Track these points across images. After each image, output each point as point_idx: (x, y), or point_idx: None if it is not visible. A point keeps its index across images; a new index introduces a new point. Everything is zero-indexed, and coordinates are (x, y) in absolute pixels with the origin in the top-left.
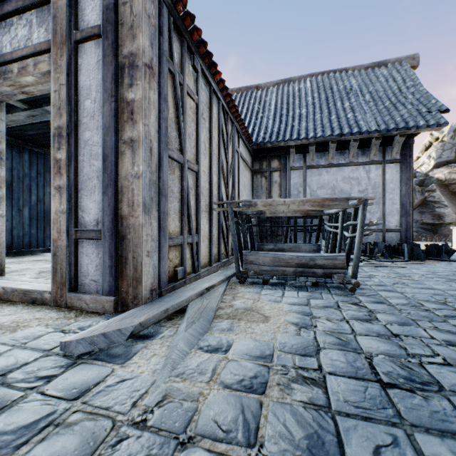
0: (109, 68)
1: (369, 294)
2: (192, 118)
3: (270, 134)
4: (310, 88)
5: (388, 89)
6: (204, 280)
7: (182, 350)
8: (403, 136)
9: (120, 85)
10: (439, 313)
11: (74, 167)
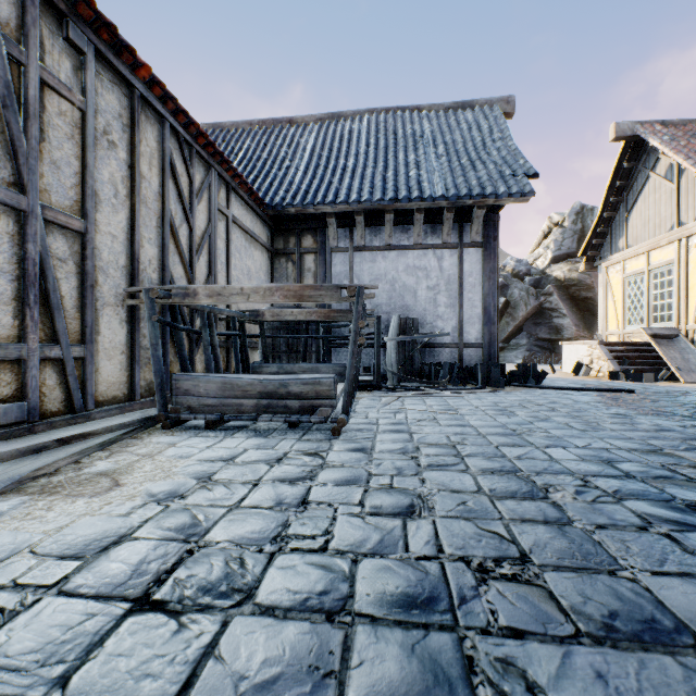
0: None
1: (359, 438)
2: (69, 134)
3: (294, 193)
4: (366, 130)
5: (469, 140)
6: (83, 425)
7: None
8: (482, 208)
9: None
10: (426, 461)
11: None
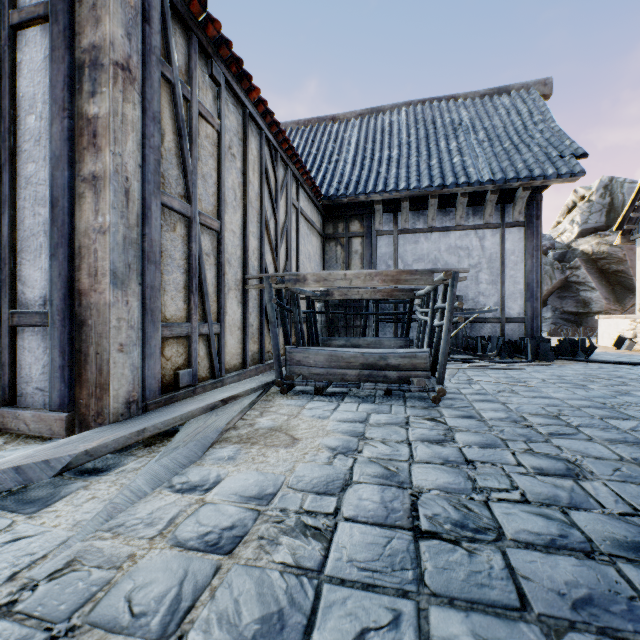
0: (60, 67)
1: (458, 406)
2: (211, 152)
3: (346, 184)
4: (405, 122)
5: (510, 125)
6: (225, 388)
7: (137, 490)
8: (527, 189)
9: (77, 93)
10: (543, 430)
11: (9, 217)
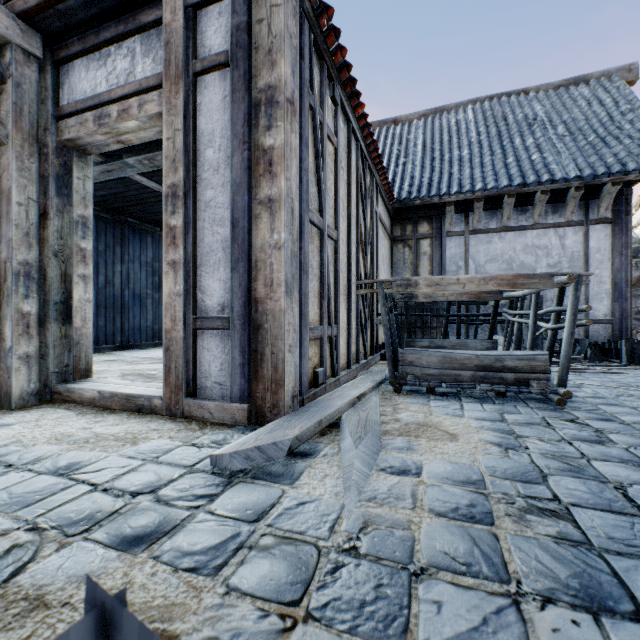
0: (240, 107)
1: (586, 409)
2: (331, 168)
3: (418, 186)
4: (473, 120)
5: (592, 117)
6: (348, 386)
7: (360, 470)
8: (617, 184)
9: (253, 128)
10: None
11: (192, 237)
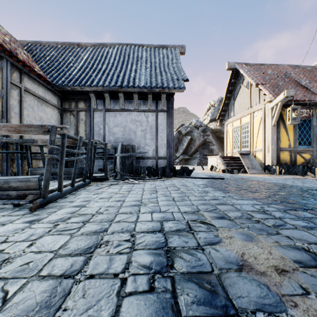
0: None
1: (46, 212)
2: None
3: (70, 79)
4: (115, 52)
5: (162, 62)
6: None
7: None
8: (164, 94)
9: None
10: (59, 228)
11: None
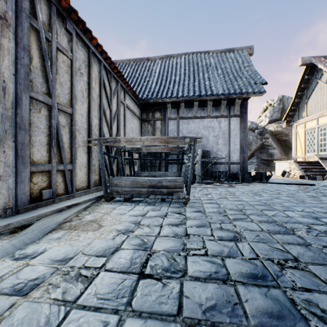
0: None
1: (196, 206)
2: (66, 70)
3: (152, 92)
4: (183, 63)
5: (233, 67)
6: (73, 199)
7: None
8: (240, 99)
9: None
10: (231, 217)
11: None
